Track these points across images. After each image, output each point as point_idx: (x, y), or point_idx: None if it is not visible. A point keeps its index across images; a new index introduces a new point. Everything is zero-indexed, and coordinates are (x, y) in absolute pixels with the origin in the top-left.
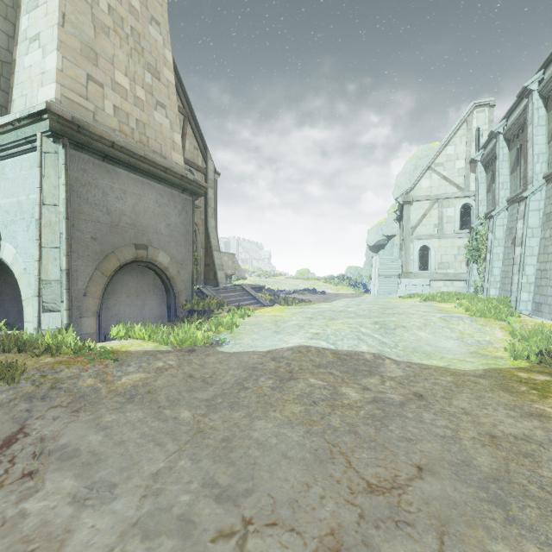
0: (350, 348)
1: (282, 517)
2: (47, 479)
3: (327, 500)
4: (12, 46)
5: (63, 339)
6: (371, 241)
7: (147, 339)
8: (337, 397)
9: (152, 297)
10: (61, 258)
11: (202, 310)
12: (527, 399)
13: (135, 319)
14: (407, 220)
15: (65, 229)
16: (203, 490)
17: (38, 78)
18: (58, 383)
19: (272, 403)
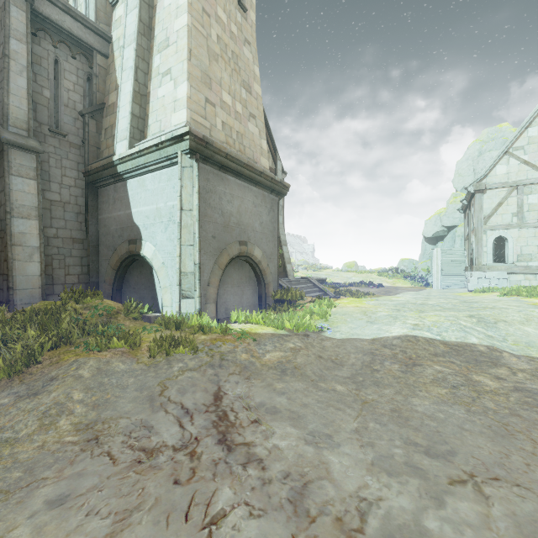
0: (459, 340)
1: (500, 475)
2: (272, 425)
3: (534, 467)
4: (147, 81)
5: (208, 321)
6: (428, 232)
7: (263, 324)
8: (474, 383)
9: (248, 287)
10: (195, 254)
11: (288, 300)
12: None
13: (237, 307)
14: (479, 209)
15: (198, 230)
16: (409, 447)
17: (171, 105)
18: (223, 355)
19: (412, 384)
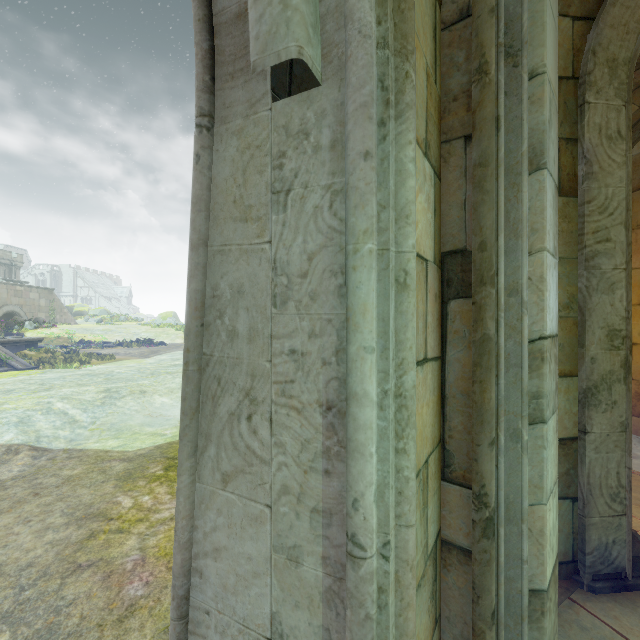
0: None
1: None
2: None
3: None
4: None
5: None
6: None
7: None
8: None
9: None
10: None
11: None
12: (127, 489)
13: None
14: None
15: None
16: None
17: None
18: None
19: None
